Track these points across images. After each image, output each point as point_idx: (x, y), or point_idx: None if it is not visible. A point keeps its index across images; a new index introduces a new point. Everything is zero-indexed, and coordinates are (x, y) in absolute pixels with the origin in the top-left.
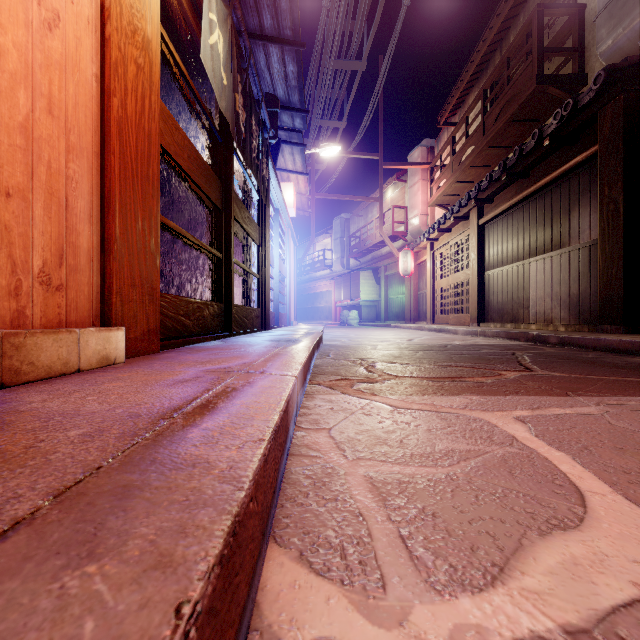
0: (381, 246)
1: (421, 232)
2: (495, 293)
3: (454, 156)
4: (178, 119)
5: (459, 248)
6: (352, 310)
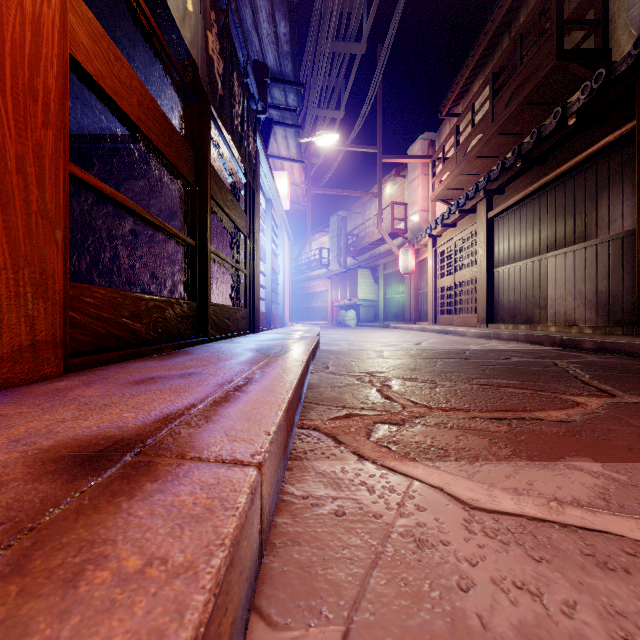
0: (379, 244)
1: (421, 229)
2: (506, 292)
3: (459, 146)
4: (148, 84)
5: (464, 244)
6: (349, 310)
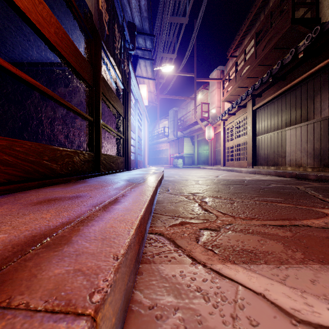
0: (195, 124)
1: (217, 116)
2: (263, 149)
3: (237, 72)
4: (68, 32)
5: (240, 124)
6: (179, 159)
